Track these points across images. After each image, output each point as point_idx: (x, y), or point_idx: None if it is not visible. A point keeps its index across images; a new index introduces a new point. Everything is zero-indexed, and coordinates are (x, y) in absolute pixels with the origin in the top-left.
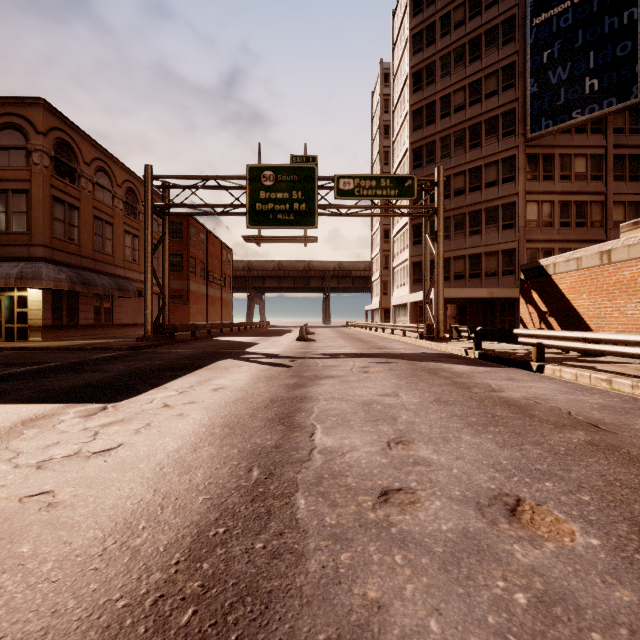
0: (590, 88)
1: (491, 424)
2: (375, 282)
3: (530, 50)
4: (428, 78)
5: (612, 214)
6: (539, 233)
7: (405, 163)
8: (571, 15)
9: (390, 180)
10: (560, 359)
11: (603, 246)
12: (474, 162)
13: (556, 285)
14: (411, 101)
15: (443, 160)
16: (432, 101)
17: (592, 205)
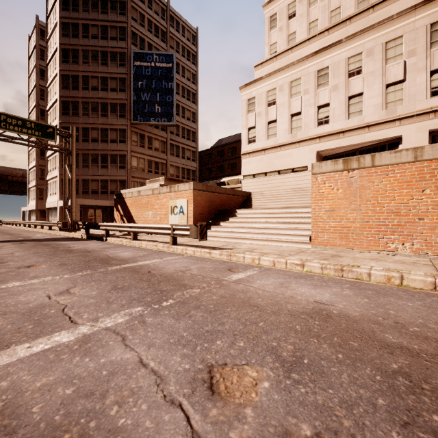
0: (158, 110)
1: (50, 255)
2: (32, 188)
3: (133, 77)
4: (74, 58)
5: (169, 170)
6: (138, 174)
7: (56, 107)
8: (150, 71)
9: (35, 124)
10: (120, 235)
11: (139, 188)
12: (104, 125)
13: (126, 203)
14: (61, 67)
15: (84, 116)
16: (77, 75)
17: (162, 164)
